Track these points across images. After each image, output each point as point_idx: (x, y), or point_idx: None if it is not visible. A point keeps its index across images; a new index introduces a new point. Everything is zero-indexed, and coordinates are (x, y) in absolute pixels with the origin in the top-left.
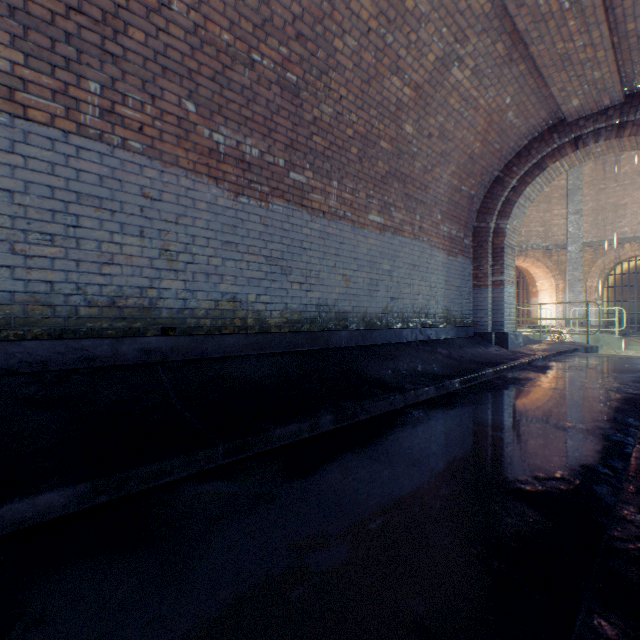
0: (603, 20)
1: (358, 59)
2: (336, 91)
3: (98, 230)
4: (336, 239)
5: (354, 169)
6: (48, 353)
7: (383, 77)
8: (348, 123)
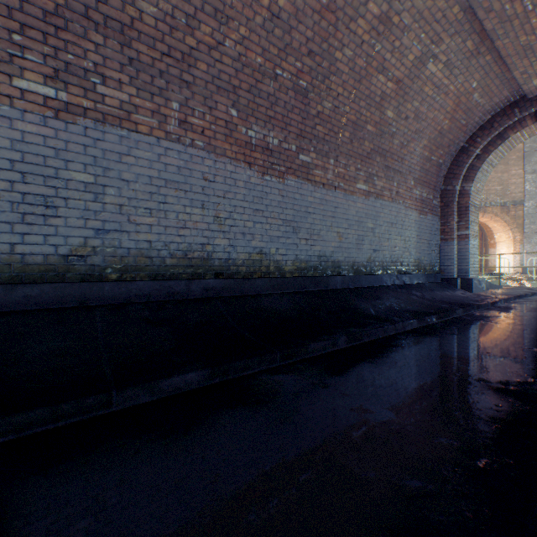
0: None
1: (352, 64)
2: (335, 90)
3: (177, 205)
4: (332, 204)
5: (346, 149)
6: (150, 289)
7: (371, 76)
8: (342, 114)
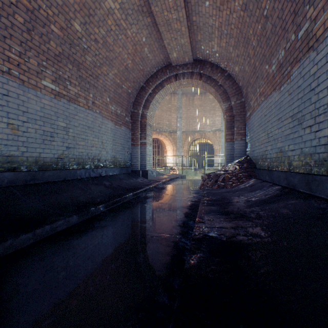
0: (183, 6)
1: None
2: None
3: None
4: None
5: (22, 36)
6: None
7: None
8: None
